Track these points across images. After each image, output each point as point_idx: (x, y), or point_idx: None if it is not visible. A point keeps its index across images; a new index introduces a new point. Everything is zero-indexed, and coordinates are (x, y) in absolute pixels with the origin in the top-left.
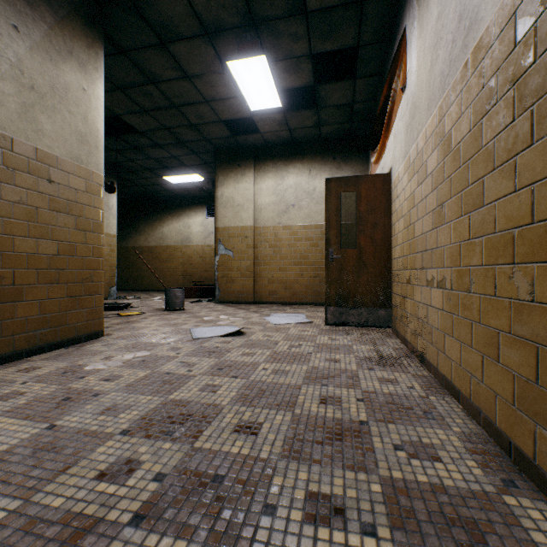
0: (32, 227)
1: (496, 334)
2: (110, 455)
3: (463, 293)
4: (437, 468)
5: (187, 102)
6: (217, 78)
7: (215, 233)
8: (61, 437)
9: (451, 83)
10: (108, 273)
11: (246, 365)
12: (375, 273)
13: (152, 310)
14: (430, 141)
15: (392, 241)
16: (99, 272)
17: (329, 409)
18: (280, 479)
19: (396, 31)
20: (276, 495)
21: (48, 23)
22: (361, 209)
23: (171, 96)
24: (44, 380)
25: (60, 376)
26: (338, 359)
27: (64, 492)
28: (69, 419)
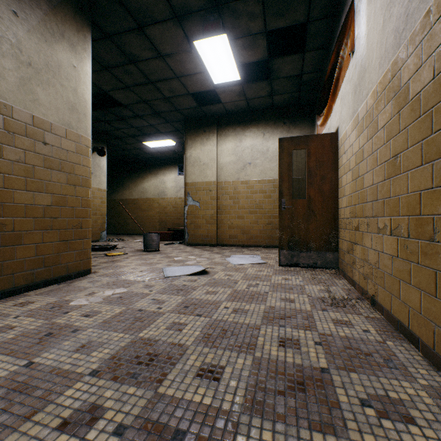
0: (29, 182)
1: None
2: (76, 400)
3: (424, 242)
4: (412, 433)
5: (161, 79)
6: (186, 56)
7: (185, 187)
8: (35, 376)
9: (408, 36)
10: (100, 221)
11: (209, 303)
12: (323, 220)
13: (133, 251)
14: (382, 97)
15: (339, 192)
16: (87, 220)
17: (288, 353)
18: (243, 440)
19: (343, 4)
20: None
21: (43, 10)
22: (310, 165)
23: (148, 73)
24: (34, 315)
25: (48, 311)
26: (292, 299)
27: None
28: (47, 356)
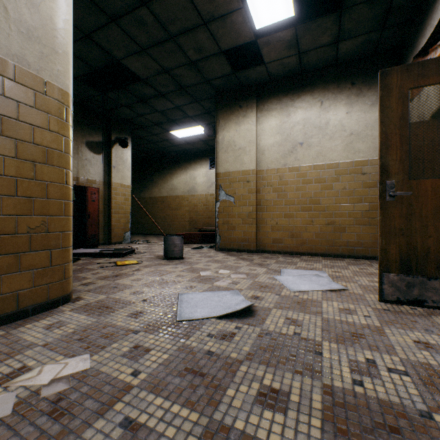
0: None
1: None
2: None
3: None
4: None
5: (184, 29)
6: None
7: (216, 179)
8: None
9: None
10: (123, 220)
11: None
12: None
13: (151, 258)
14: None
15: None
16: (59, 218)
17: None
18: None
19: None
20: None
21: None
22: None
23: (166, 21)
24: None
25: None
26: None
27: None
28: None
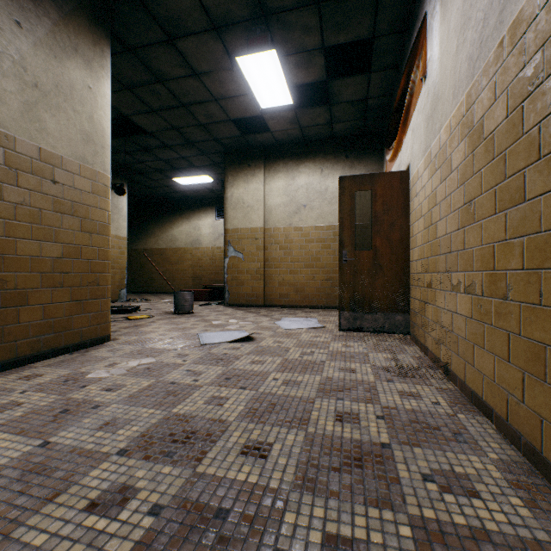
0: (35, 229)
1: (541, 349)
2: (104, 481)
3: (498, 300)
4: (475, 507)
5: (196, 101)
6: (226, 75)
7: (225, 235)
8: (53, 456)
9: (482, 66)
10: (118, 276)
11: (255, 374)
12: (392, 276)
13: (161, 313)
14: (455, 133)
15: (410, 242)
16: (105, 275)
17: (346, 428)
18: (293, 517)
19: (414, 19)
20: (288, 537)
21: (52, 19)
22: (376, 209)
23: (179, 94)
24: (44, 389)
25: (61, 385)
26: (353, 369)
27: (49, 527)
28: (65, 435)
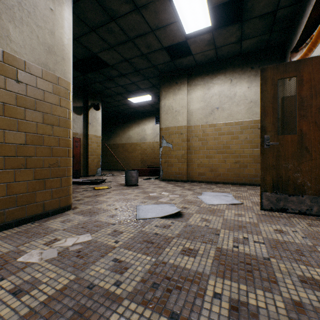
0: None
1: None
2: None
3: None
4: None
5: (138, 34)
6: (159, 5)
7: (160, 132)
8: None
9: None
10: (96, 160)
11: (189, 279)
12: None
13: (117, 185)
14: None
15: None
16: (65, 158)
17: None
18: None
19: None
20: None
21: None
22: (302, 94)
23: (127, 30)
24: None
25: None
26: (319, 281)
27: None
28: None
